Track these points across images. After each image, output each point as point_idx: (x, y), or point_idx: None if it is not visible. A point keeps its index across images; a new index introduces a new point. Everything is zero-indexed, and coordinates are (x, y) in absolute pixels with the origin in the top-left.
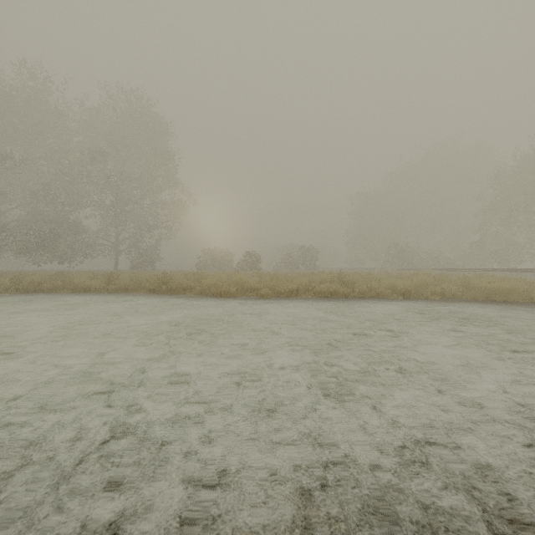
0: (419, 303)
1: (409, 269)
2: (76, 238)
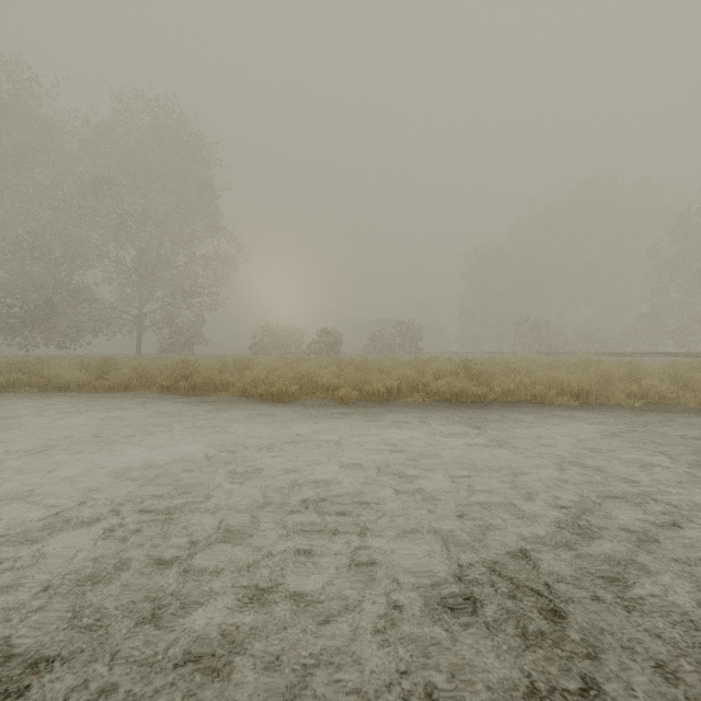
0: (615, 415)
1: (553, 353)
2: (80, 310)
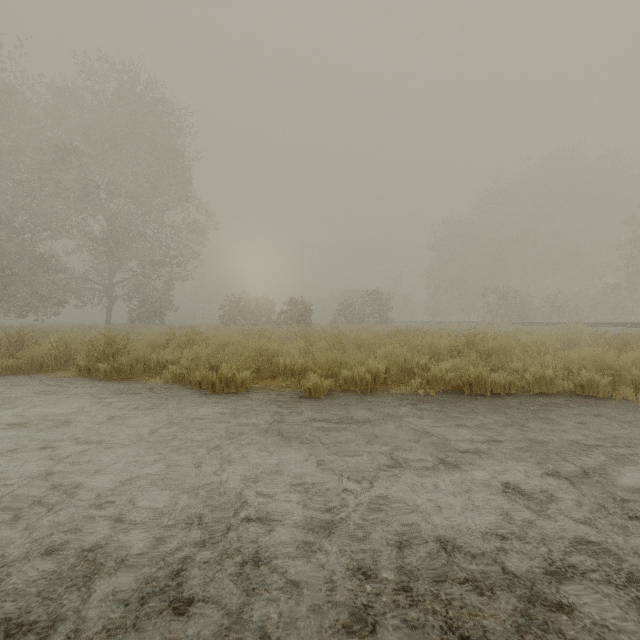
0: None
1: (532, 324)
2: (46, 279)
